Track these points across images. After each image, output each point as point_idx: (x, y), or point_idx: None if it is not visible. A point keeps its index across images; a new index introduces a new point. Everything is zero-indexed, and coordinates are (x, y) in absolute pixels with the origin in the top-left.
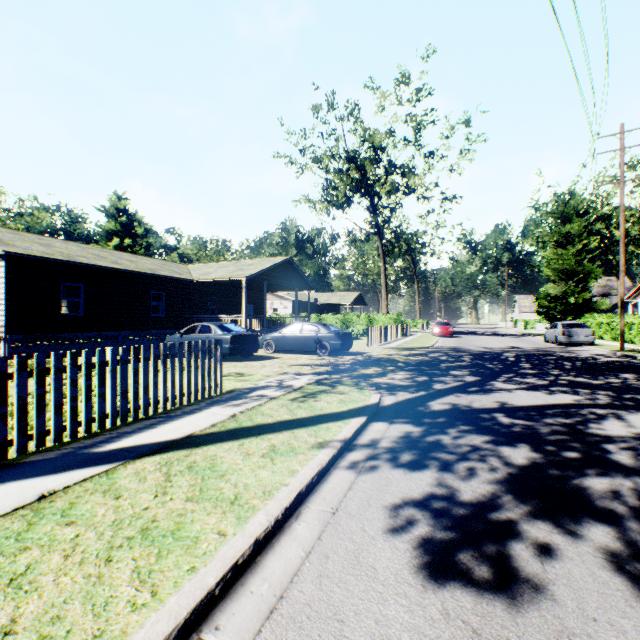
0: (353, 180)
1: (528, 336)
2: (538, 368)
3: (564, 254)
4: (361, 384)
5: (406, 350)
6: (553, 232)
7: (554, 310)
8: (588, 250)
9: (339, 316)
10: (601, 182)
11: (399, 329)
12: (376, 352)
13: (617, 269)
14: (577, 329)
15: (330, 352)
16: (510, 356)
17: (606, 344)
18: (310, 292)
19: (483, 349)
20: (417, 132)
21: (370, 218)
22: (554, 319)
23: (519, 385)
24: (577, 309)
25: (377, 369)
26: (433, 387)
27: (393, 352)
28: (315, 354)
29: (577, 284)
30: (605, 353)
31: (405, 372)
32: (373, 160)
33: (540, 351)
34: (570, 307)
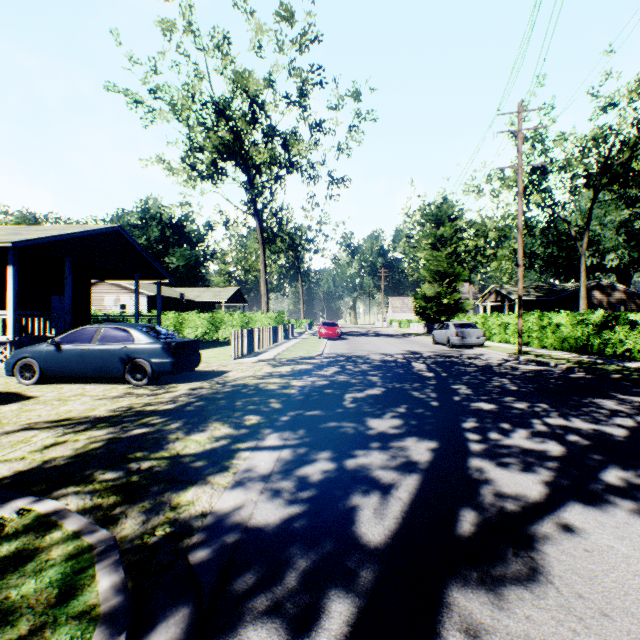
0: (224, 140)
1: (410, 336)
2: (486, 394)
3: (439, 256)
4: (85, 594)
5: (288, 363)
6: (429, 234)
7: (430, 310)
8: (457, 254)
9: (206, 315)
10: (467, 191)
11: (281, 331)
12: (242, 370)
13: (469, 275)
14: (470, 330)
15: (153, 378)
16: (424, 368)
17: (491, 345)
18: (161, 281)
19: (383, 357)
20: (302, 92)
21: (249, 200)
22: (430, 319)
23: (537, 471)
24: (448, 309)
25: (220, 430)
26: (360, 533)
27: (268, 369)
28: (128, 381)
29: (449, 286)
30: (507, 357)
31: (281, 436)
32: (248, 115)
33: (445, 357)
34: (443, 307)
